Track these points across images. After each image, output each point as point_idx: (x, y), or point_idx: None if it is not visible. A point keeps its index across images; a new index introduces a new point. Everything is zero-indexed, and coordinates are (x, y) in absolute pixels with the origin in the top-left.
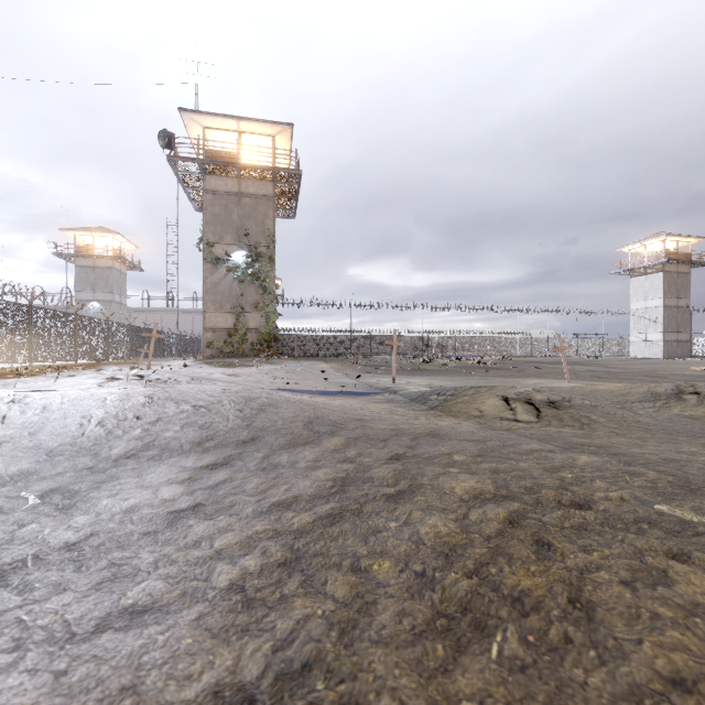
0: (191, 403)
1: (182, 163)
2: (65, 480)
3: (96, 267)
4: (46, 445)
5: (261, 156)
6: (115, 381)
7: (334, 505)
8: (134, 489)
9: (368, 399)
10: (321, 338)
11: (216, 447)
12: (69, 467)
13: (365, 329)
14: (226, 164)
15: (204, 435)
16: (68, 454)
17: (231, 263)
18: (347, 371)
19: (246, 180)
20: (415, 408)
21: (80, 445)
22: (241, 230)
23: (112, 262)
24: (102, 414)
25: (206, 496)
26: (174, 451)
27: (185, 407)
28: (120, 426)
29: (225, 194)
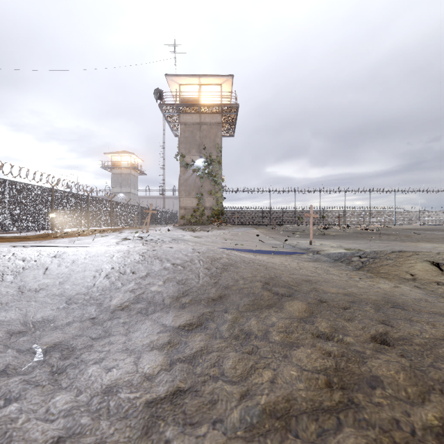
0: (171, 261)
1: (167, 107)
2: (70, 332)
3: (122, 173)
4: (68, 293)
5: (213, 99)
6: (126, 240)
7: (354, 437)
8: (119, 354)
9: (298, 258)
10: (249, 213)
11: (190, 304)
12: (78, 317)
13: (279, 207)
14: (192, 105)
15: (180, 291)
16: (81, 302)
17: (195, 167)
18: (272, 235)
19: (204, 114)
20: (343, 268)
21: (91, 295)
22: (201, 146)
23: (130, 170)
24: (109, 269)
25: (184, 375)
26: (157, 305)
27: (167, 264)
28: (120, 279)
29: (191, 124)
